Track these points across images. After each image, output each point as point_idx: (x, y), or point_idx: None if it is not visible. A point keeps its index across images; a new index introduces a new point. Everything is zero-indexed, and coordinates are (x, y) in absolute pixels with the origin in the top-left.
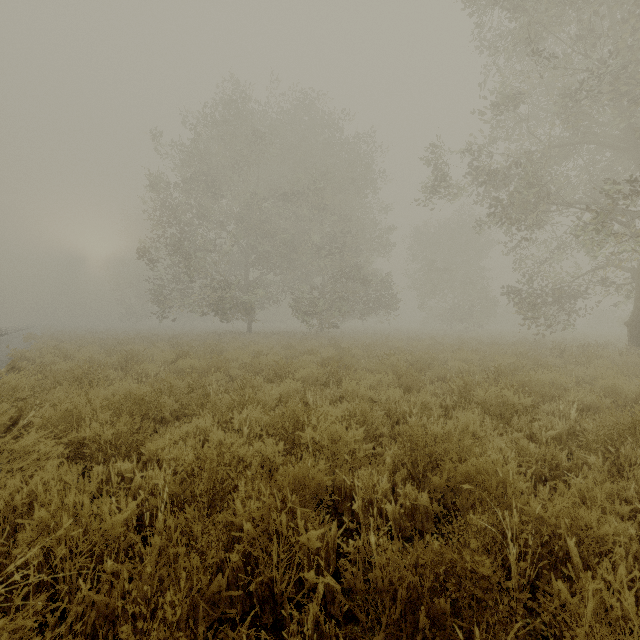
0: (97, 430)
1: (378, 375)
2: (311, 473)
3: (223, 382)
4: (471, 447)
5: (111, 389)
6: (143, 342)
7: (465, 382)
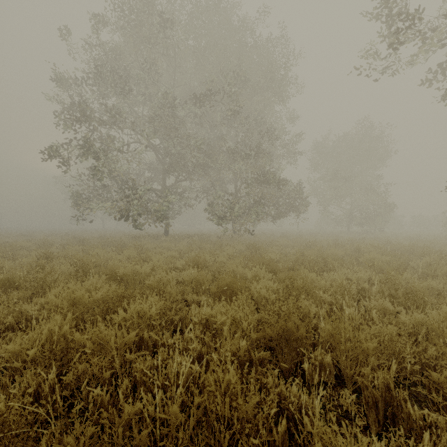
0: None
1: None
2: None
3: None
4: None
5: None
6: (39, 247)
7: None
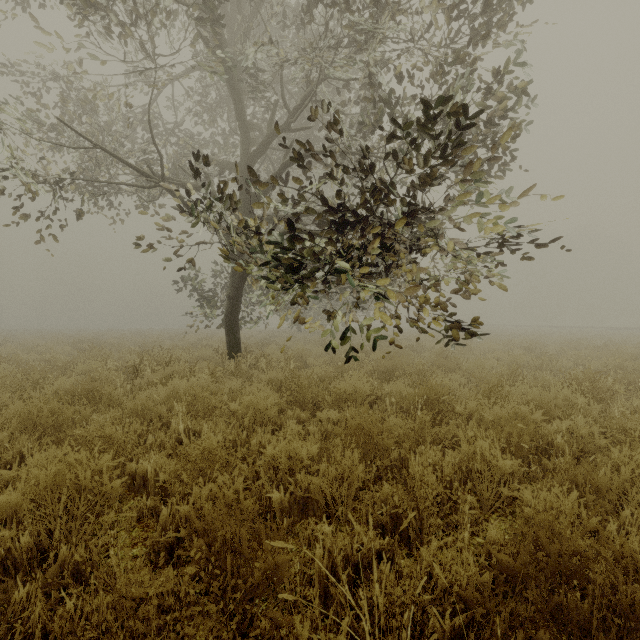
0: None
1: None
2: None
3: None
4: None
5: None
6: None
7: None
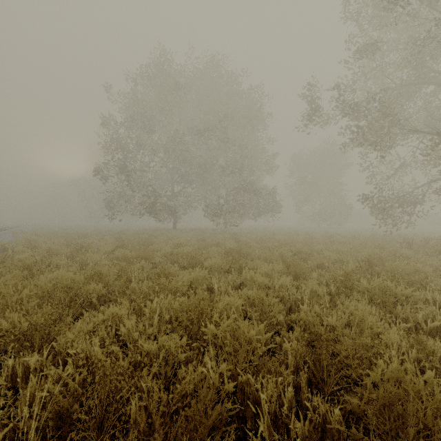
0: (15, 321)
1: (271, 264)
2: (212, 378)
3: (147, 269)
4: (371, 344)
5: (51, 276)
6: (97, 236)
7: (346, 272)
